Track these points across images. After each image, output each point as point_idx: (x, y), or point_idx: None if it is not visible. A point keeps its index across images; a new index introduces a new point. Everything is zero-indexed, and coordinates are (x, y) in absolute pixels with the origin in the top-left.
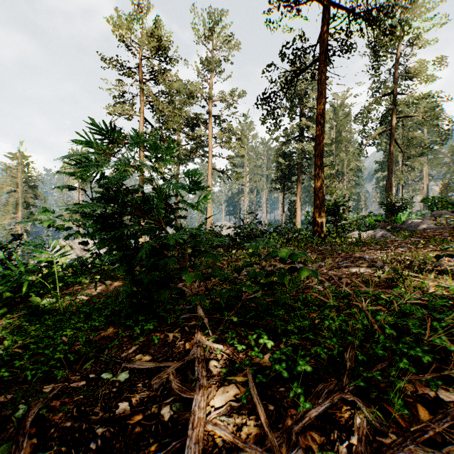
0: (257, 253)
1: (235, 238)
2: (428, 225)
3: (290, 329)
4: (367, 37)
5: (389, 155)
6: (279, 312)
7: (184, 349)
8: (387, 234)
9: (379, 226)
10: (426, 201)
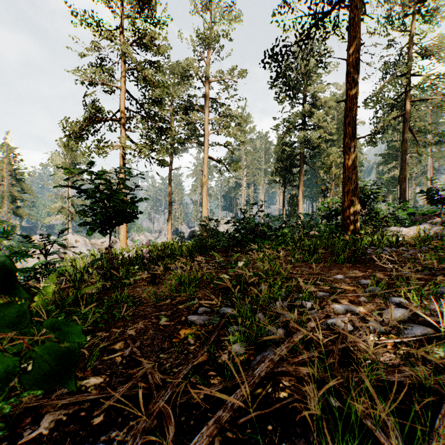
0: None
1: (236, 236)
2: None
3: None
4: None
5: (402, 143)
6: None
7: None
8: None
9: (422, 220)
10: None
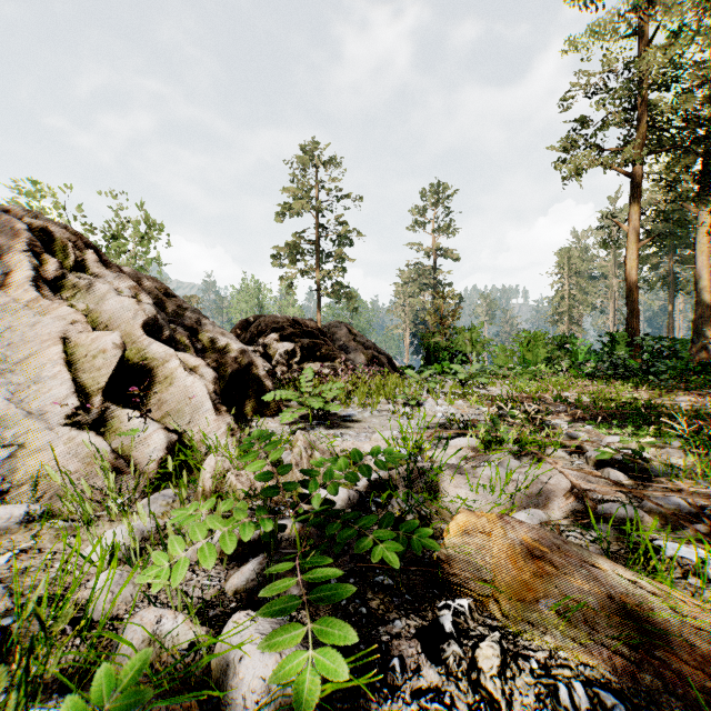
0: None
1: None
2: None
3: None
4: None
5: None
6: None
7: None
8: None
9: None
10: None
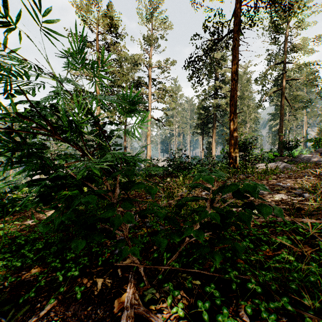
0: (202, 185)
1: (168, 169)
2: (317, 159)
3: (251, 287)
4: (270, 13)
5: (280, 108)
6: (227, 254)
7: (110, 313)
8: (288, 165)
9: (278, 159)
10: (310, 141)
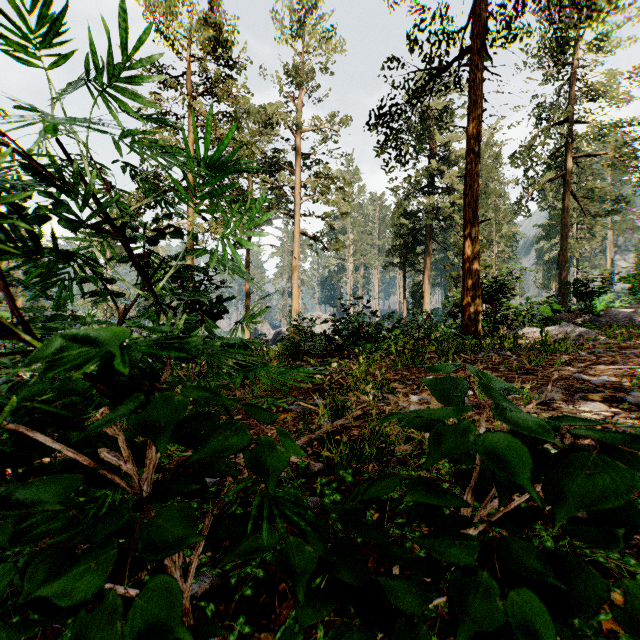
0: None
1: (334, 339)
2: None
3: None
4: (549, 14)
5: (562, 213)
6: None
7: None
8: (589, 332)
9: (564, 319)
10: (626, 280)
